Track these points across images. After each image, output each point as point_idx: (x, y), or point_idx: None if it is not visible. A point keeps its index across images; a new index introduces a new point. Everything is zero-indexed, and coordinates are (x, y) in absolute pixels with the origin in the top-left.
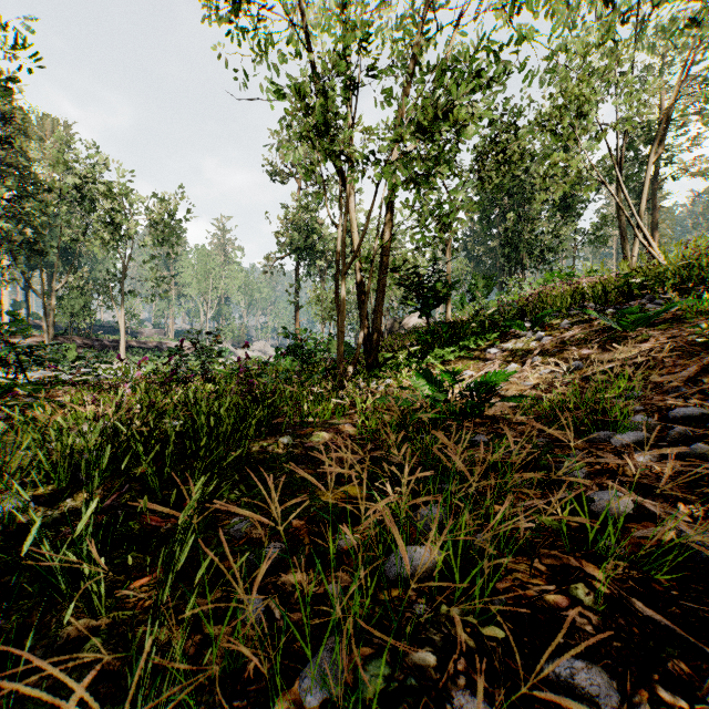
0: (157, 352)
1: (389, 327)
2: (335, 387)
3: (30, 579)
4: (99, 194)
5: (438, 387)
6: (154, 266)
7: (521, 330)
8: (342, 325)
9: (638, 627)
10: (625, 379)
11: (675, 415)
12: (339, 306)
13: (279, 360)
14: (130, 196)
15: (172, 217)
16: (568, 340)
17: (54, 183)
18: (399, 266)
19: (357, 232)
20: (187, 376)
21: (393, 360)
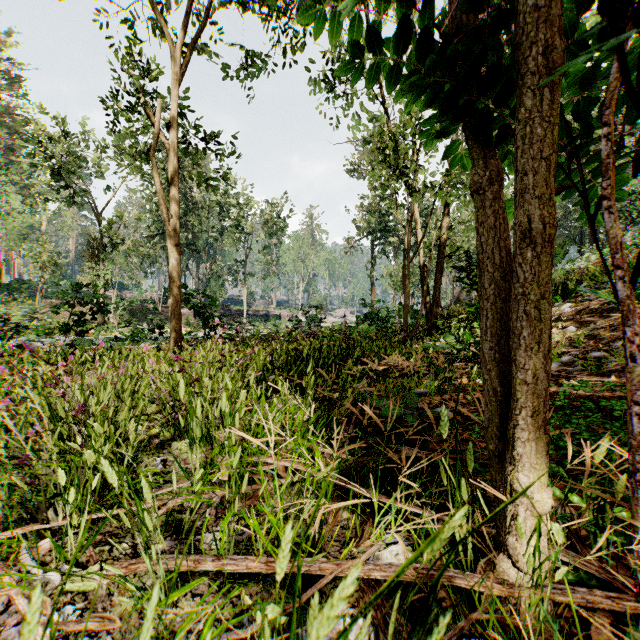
0: (266, 319)
1: (456, 295)
2: (400, 342)
3: (299, 389)
4: (231, 205)
5: (461, 341)
6: (265, 254)
7: (555, 301)
8: (407, 299)
9: (480, 402)
10: (591, 338)
11: (589, 356)
12: (405, 286)
13: (359, 325)
14: (250, 204)
15: (278, 217)
16: (583, 310)
17: (206, 202)
18: (454, 251)
19: (420, 227)
20: (301, 335)
21: (447, 325)
